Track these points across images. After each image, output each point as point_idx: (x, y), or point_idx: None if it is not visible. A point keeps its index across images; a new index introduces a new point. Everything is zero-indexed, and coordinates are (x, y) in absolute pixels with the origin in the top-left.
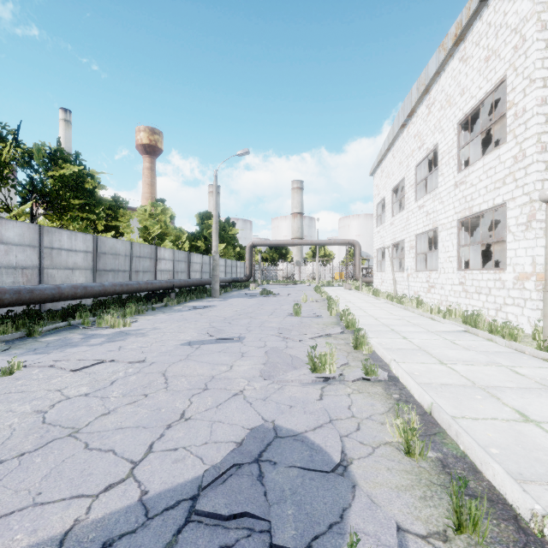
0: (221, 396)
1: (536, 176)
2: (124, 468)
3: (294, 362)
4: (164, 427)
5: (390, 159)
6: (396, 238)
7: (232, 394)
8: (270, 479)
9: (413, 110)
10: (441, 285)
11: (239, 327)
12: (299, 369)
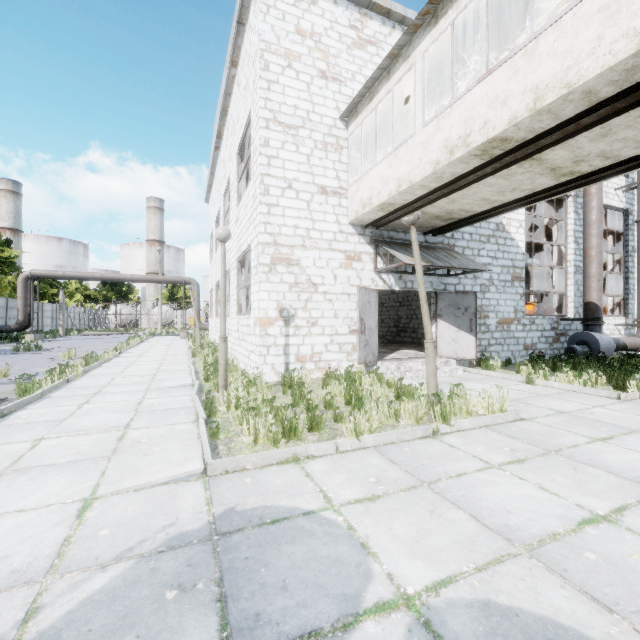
0: None
1: (260, 218)
2: None
3: None
4: None
5: (215, 186)
6: (216, 278)
7: None
8: None
9: (221, 131)
10: (231, 332)
11: None
12: None
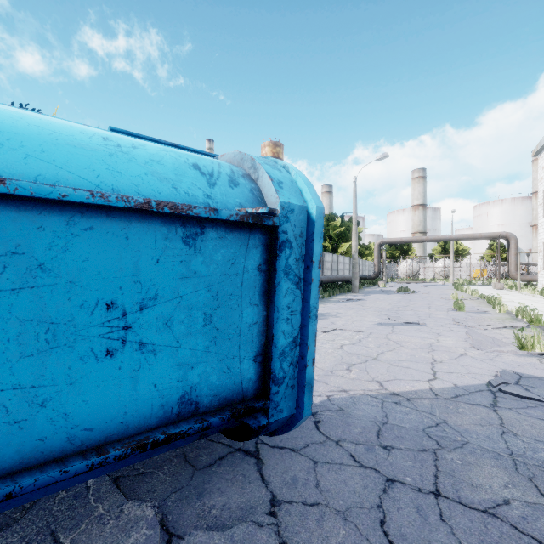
0: (451, 354)
1: None
2: (429, 375)
3: (496, 342)
4: (430, 363)
5: None
6: None
7: (459, 354)
8: (535, 391)
9: None
10: None
11: (410, 316)
12: (503, 347)
